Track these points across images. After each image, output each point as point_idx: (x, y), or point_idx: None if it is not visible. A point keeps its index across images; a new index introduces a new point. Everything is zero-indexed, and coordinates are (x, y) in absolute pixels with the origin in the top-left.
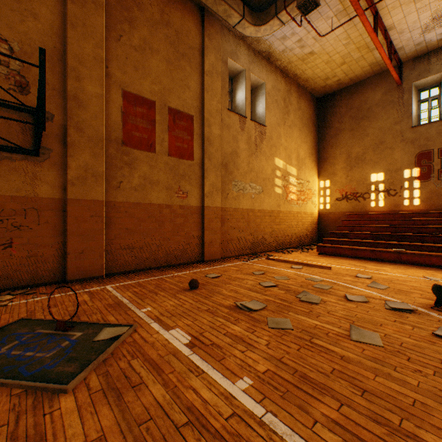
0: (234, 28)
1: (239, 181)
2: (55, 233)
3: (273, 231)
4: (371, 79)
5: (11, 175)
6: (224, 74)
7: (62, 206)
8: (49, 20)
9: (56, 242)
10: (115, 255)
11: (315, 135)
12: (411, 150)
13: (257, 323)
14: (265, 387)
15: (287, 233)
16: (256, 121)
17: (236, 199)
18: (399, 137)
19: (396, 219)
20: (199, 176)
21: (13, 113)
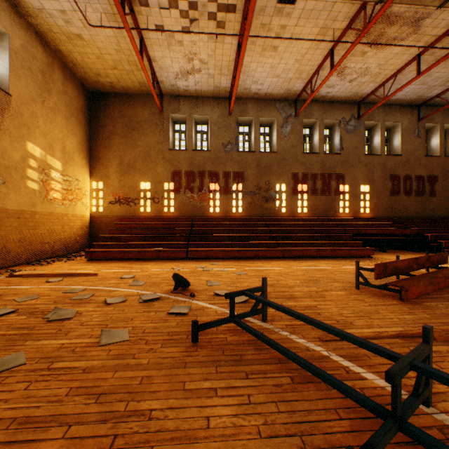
0: None
1: None
2: None
3: (25, 238)
4: (141, 97)
5: None
6: None
7: None
8: None
9: None
10: None
11: (87, 130)
12: (170, 168)
13: None
14: None
15: (48, 239)
16: None
17: None
18: (162, 155)
19: (159, 223)
20: None
21: None
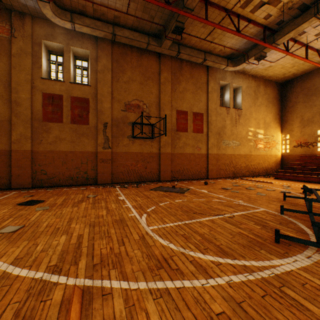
0: (223, 69)
1: (226, 140)
2: (157, 164)
3: (247, 166)
4: (317, 70)
5: (146, 146)
6: (218, 90)
7: (158, 155)
8: (155, 93)
9: (157, 167)
10: (174, 173)
11: (278, 106)
12: None
13: (228, 191)
14: (226, 196)
15: (256, 167)
16: (236, 106)
17: (224, 149)
18: None
19: None
20: (206, 140)
21: (147, 126)
